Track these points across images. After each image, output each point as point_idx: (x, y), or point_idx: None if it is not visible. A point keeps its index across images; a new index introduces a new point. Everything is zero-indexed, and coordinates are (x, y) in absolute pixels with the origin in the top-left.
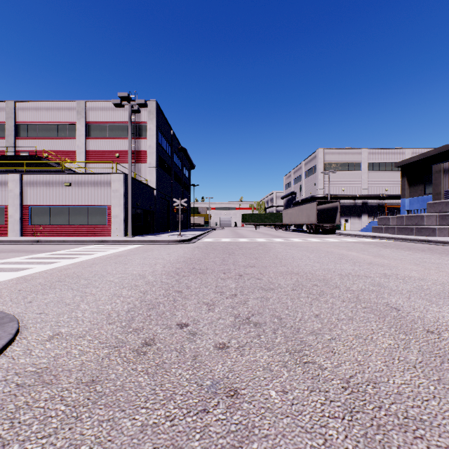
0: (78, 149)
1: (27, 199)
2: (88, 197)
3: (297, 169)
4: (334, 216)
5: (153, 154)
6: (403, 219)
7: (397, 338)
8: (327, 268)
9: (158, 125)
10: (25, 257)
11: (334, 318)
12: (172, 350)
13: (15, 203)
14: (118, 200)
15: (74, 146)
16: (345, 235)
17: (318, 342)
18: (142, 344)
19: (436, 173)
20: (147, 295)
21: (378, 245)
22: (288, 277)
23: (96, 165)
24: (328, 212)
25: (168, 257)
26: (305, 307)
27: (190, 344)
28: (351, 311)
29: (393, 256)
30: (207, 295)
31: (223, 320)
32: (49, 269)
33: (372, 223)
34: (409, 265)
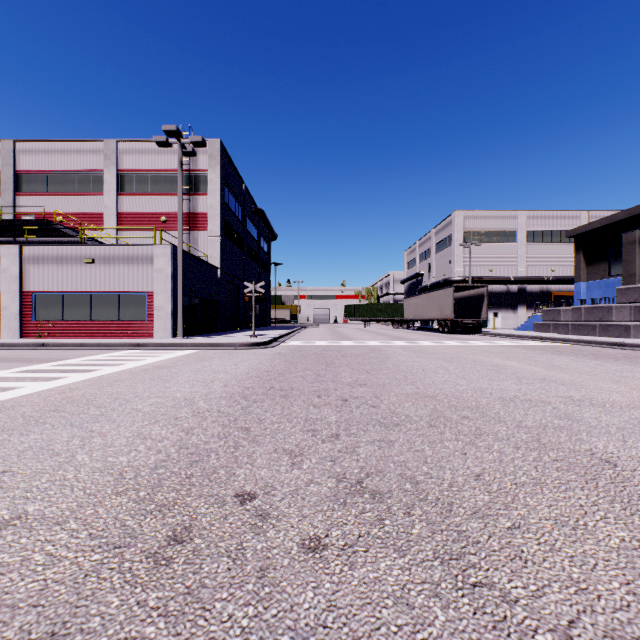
0: (107, 210)
1: (30, 283)
2: (119, 280)
3: (424, 240)
4: (480, 308)
5: (215, 218)
6: (580, 313)
7: (632, 525)
8: (479, 387)
9: (223, 176)
10: (16, 370)
11: (510, 482)
12: (220, 554)
13: (12, 288)
14: (164, 284)
15: (100, 206)
16: (495, 335)
17: (490, 535)
18: (168, 539)
19: (629, 245)
20: (192, 436)
21: (547, 351)
22: (420, 403)
23: (133, 234)
24: (470, 303)
25: (234, 370)
26: (455, 459)
27: (255, 540)
28: (535, 466)
29: (574, 368)
30: (290, 435)
31: (316, 485)
32: (46, 389)
33: (534, 318)
34: (604, 383)
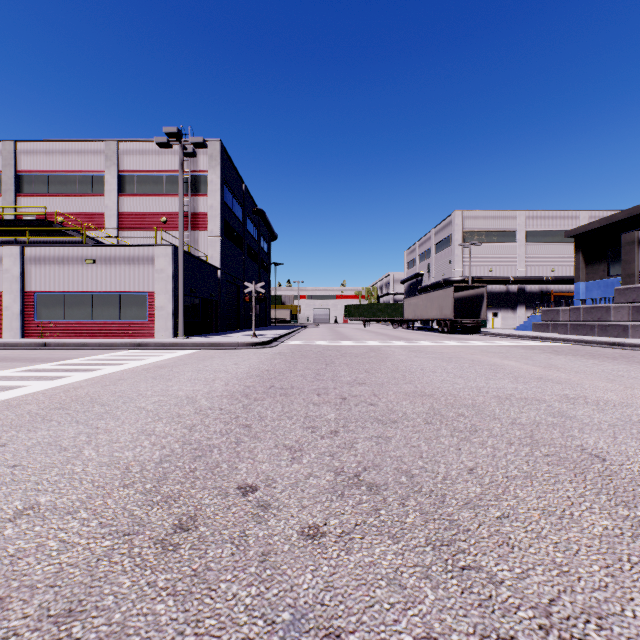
0: (108, 210)
1: (31, 283)
2: (121, 280)
3: (423, 240)
4: (479, 308)
5: (216, 218)
6: (579, 313)
7: (615, 515)
8: (476, 386)
9: (223, 177)
10: (20, 369)
11: (501, 476)
12: (224, 541)
13: (14, 288)
14: (165, 284)
15: (101, 206)
16: (495, 335)
17: (480, 524)
18: (174, 527)
19: (628, 245)
20: (195, 433)
21: (546, 351)
22: (418, 401)
23: (133, 234)
24: (470, 303)
25: (235, 369)
26: (450, 454)
27: (257, 529)
28: (527, 461)
29: (571, 367)
30: (290, 431)
31: (316, 478)
32: (50, 387)
33: (534, 318)
34: (599, 381)
